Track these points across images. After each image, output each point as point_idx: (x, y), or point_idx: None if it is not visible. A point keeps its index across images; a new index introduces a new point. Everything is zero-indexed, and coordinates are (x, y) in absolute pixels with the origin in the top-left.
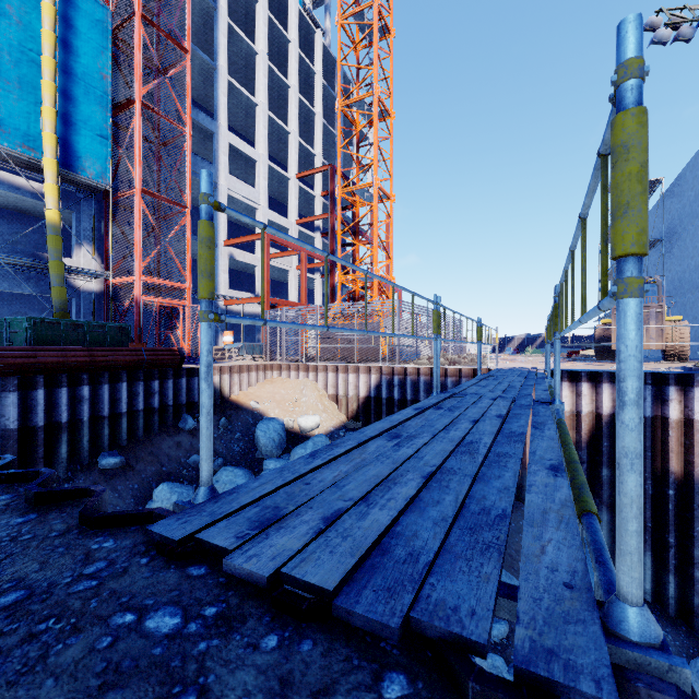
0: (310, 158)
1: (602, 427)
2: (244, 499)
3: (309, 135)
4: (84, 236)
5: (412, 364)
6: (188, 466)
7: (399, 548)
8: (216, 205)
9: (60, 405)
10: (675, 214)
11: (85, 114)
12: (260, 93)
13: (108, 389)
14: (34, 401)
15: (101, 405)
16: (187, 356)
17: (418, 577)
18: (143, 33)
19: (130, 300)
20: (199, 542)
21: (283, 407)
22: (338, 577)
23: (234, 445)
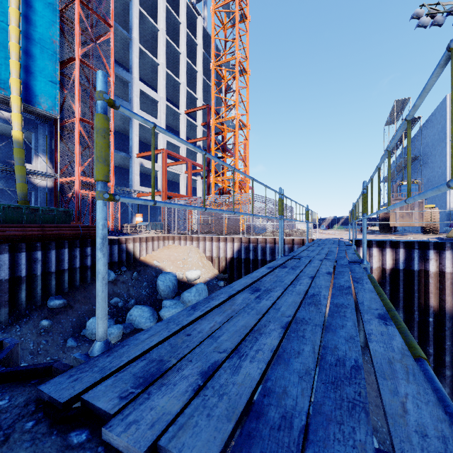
0: (194, 101)
1: (386, 277)
2: (133, 352)
3: (193, 86)
4: (40, 149)
5: (261, 236)
6: (111, 305)
7: (272, 409)
8: (111, 102)
9: (20, 265)
10: (429, 139)
11: (41, 66)
12: (161, 56)
13: (55, 253)
14: (1, 262)
15: (49, 264)
16: (111, 231)
17: (296, 449)
18: (81, 13)
19: (72, 193)
20: (84, 403)
21: (176, 265)
22: (215, 451)
23: (142, 290)
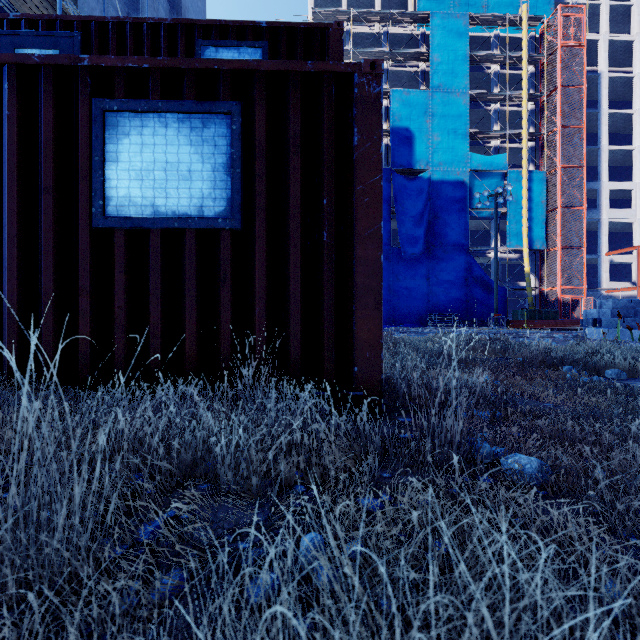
0: None
1: None
2: None
3: None
4: (531, 271)
5: None
6: None
7: None
8: None
9: None
10: None
11: (535, 222)
12: (636, 140)
13: None
14: None
15: None
16: None
17: None
18: (561, 174)
19: (554, 298)
20: None
21: None
22: None
23: None
